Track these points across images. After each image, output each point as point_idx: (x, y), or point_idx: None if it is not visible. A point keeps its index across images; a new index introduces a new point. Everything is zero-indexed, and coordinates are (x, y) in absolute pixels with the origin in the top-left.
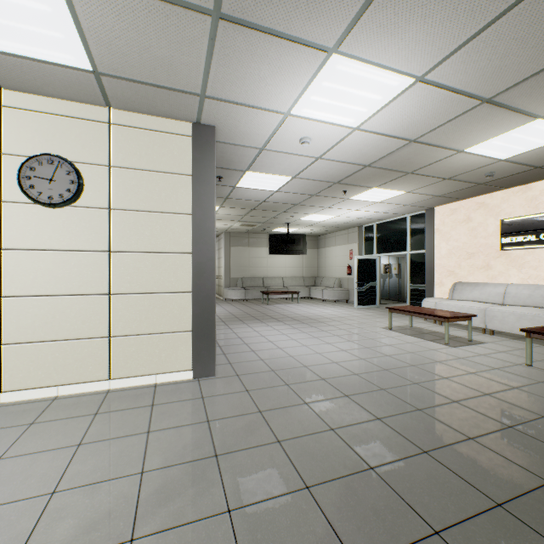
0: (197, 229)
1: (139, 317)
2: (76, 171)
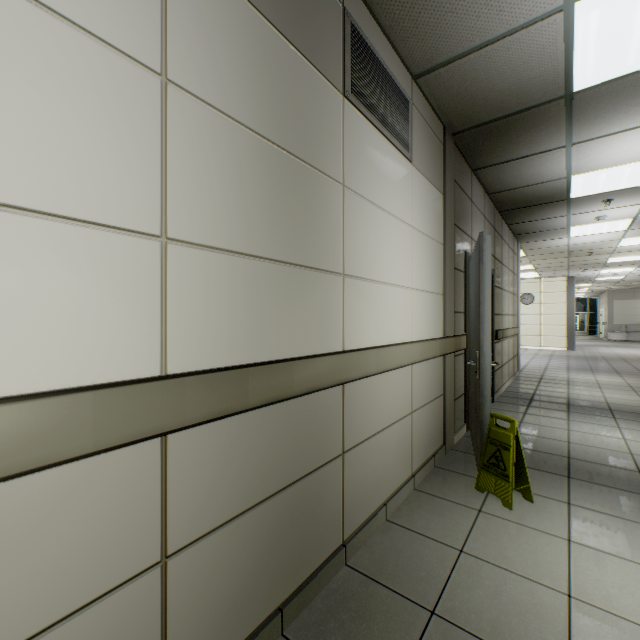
0: (567, 307)
1: (549, 332)
2: (532, 296)
